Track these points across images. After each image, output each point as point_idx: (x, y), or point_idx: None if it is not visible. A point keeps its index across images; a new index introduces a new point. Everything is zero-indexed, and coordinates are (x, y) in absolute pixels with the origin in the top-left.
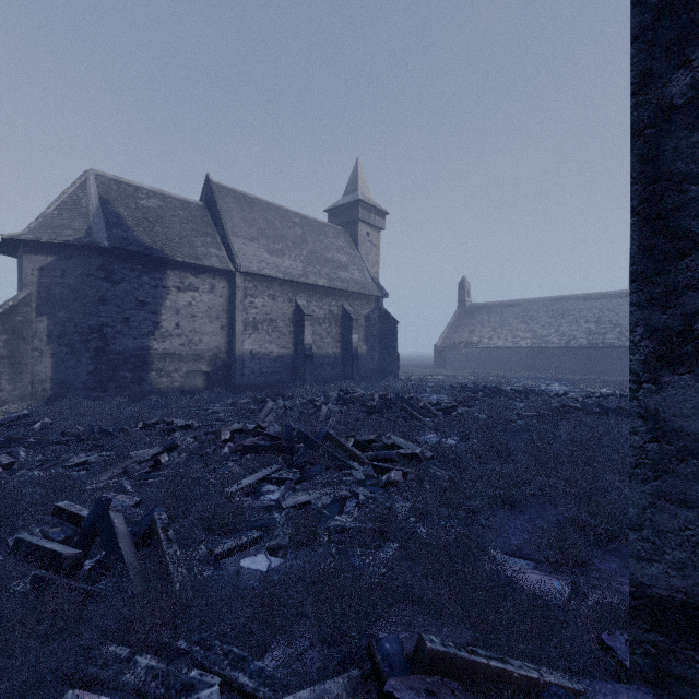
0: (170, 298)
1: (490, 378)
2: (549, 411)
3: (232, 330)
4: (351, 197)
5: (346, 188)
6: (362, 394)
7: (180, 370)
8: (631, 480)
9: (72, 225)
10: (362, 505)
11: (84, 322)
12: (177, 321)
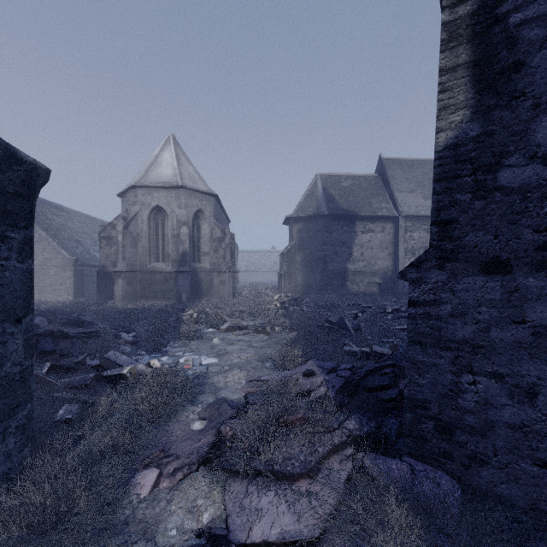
0: (358, 238)
1: None
2: None
3: (396, 256)
4: None
5: None
6: None
7: (363, 281)
8: None
9: (311, 206)
10: None
11: (316, 255)
12: (361, 252)
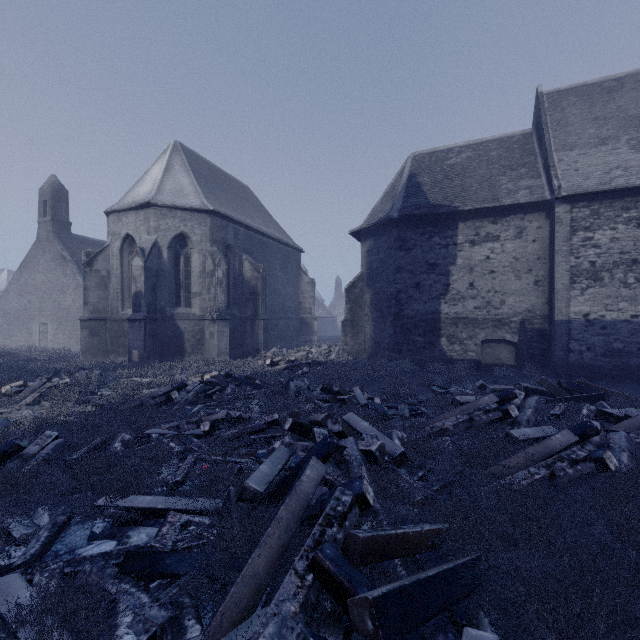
0: (462, 255)
1: None
2: None
3: (550, 285)
4: None
5: None
6: None
7: (475, 338)
8: None
9: (384, 208)
10: None
11: (388, 290)
12: (470, 281)
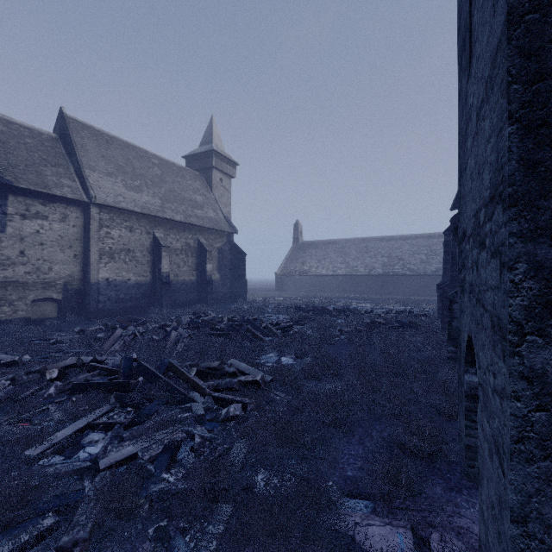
0: (13, 225)
1: (318, 299)
2: (363, 326)
3: (86, 259)
4: (206, 147)
5: (202, 139)
6: (212, 317)
7: (26, 299)
8: (513, 458)
9: None
10: (196, 450)
11: None
12: (21, 249)
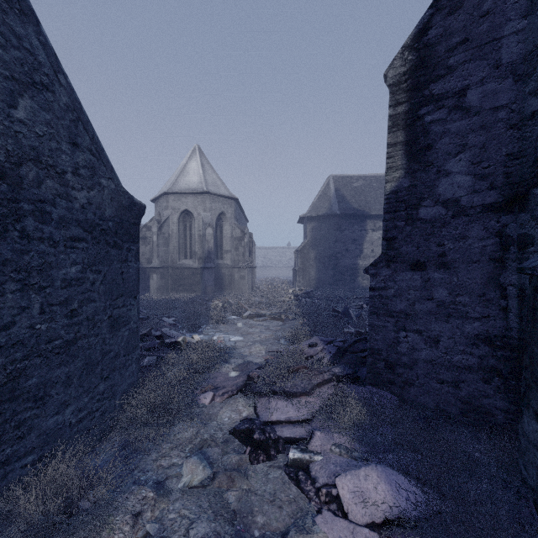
0: (368, 236)
1: None
2: None
3: None
4: None
5: None
6: None
7: None
8: None
9: (324, 206)
10: None
11: (329, 252)
12: (372, 249)
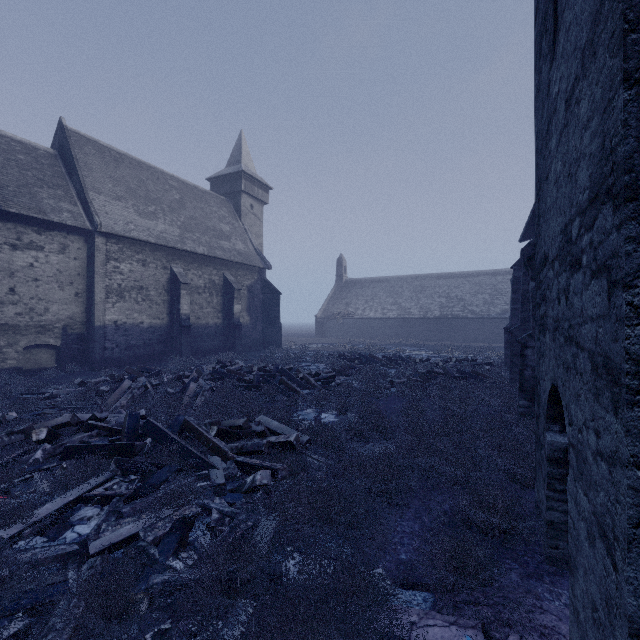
0: (1, 257)
1: (364, 346)
2: (417, 376)
3: (90, 297)
4: (234, 167)
5: (230, 159)
6: (240, 367)
7: (16, 345)
8: (632, 547)
9: None
10: (213, 529)
11: None
12: (11, 285)
